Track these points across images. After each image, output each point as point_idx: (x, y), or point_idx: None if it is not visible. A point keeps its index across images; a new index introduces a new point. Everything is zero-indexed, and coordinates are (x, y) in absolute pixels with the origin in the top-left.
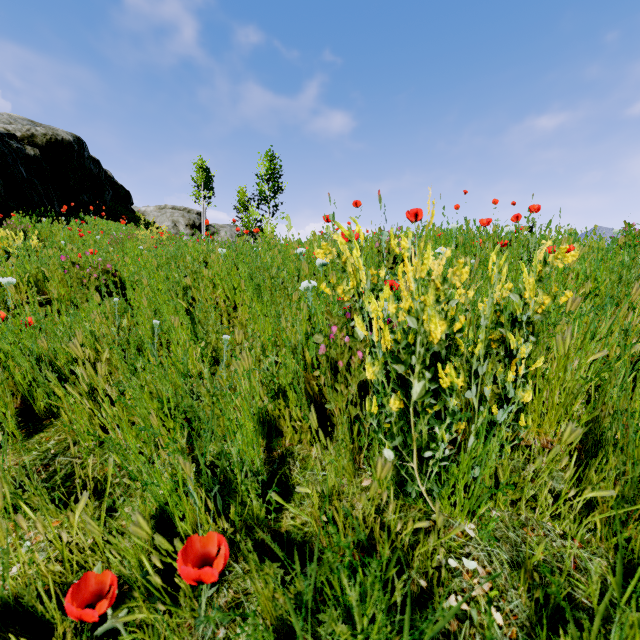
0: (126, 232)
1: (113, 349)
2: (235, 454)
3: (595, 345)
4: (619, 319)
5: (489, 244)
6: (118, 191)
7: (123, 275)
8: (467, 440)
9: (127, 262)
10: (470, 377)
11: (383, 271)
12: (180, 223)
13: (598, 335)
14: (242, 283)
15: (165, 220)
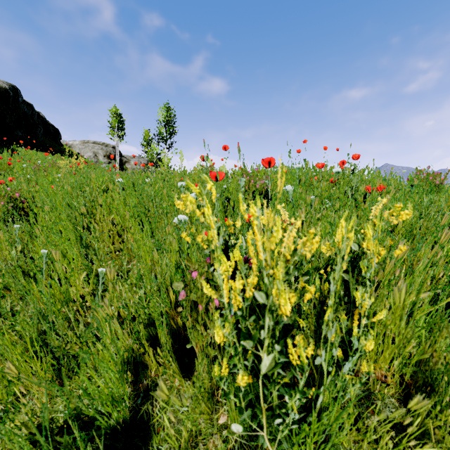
0: (51, 161)
1: (5, 274)
2: (75, 432)
3: (414, 279)
4: (425, 251)
5: (323, 182)
6: (49, 129)
7: (30, 202)
8: (313, 376)
9: (38, 190)
10: (316, 321)
11: (238, 222)
12: (99, 154)
13: (416, 271)
14: (127, 214)
15: (88, 151)
